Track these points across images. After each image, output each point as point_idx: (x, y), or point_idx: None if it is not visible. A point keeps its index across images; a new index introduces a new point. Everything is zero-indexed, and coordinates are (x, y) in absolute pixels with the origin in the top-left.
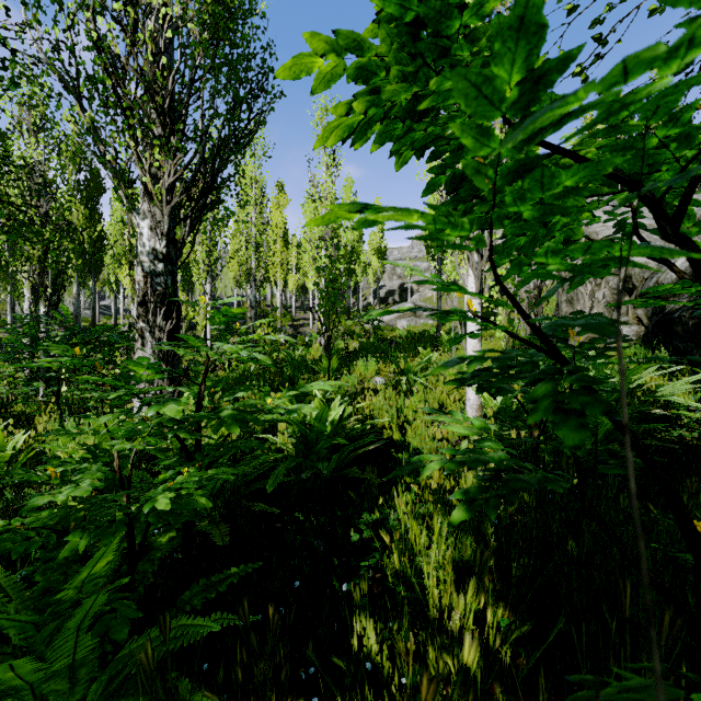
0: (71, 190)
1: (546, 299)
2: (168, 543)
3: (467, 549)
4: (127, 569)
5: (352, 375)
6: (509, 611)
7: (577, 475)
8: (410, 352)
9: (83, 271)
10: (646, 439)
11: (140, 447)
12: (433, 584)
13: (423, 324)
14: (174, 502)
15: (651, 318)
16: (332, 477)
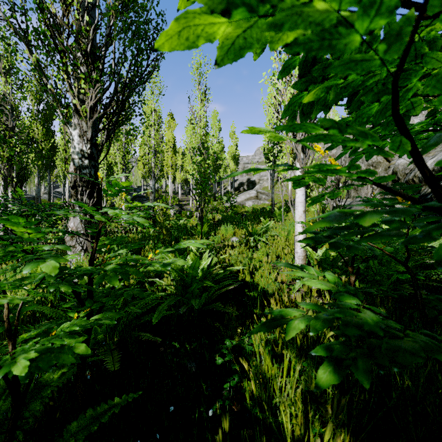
0: (34, 115)
1: (433, 147)
2: (58, 380)
3: (313, 381)
4: (11, 411)
5: (217, 236)
6: (351, 436)
7: (424, 326)
8: (254, 221)
9: (42, 168)
10: (425, 281)
11: (18, 301)
12: (287, 418)
13: (262, 204)
14: (41, 358)
15: None
16: (202, 309)
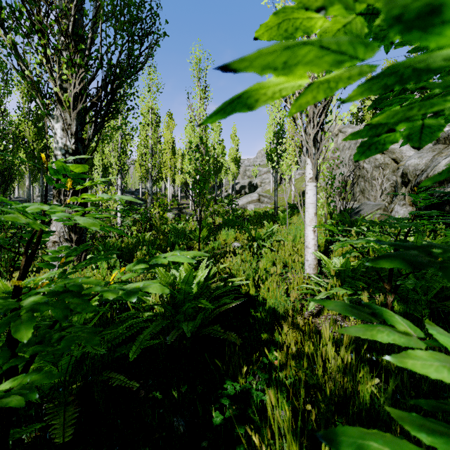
0: (25, 114)
1: None
2: None
3: None
4: None
5: (217, 241)
6: None
7: None
8: (257, 225)
9: (33, 170)
10: None
11: None
12: None
13: (264, 207)
14: None
15: None
16: (197, 333)
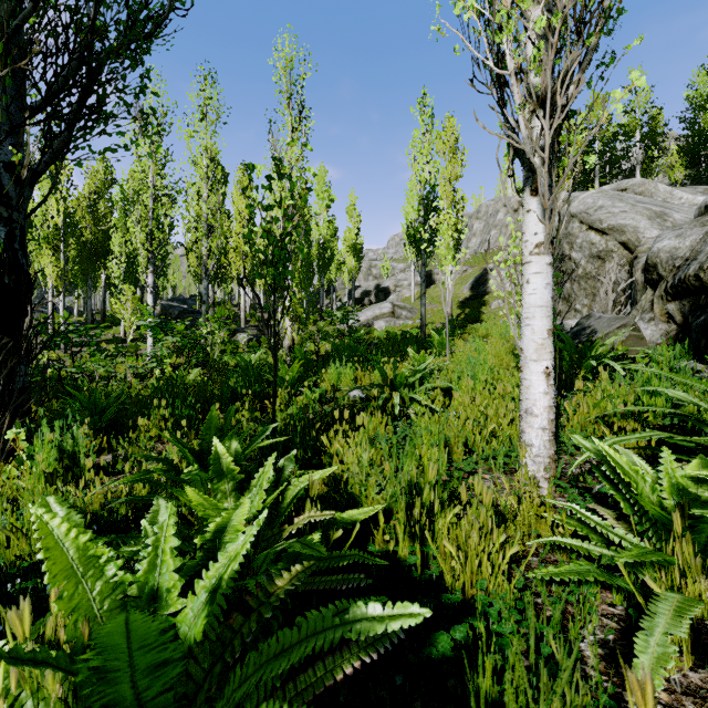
0: None
1: None
2: None
3: None
4: None
5: (318, 388)
6: None
7: None
8: (394, 355)
9: None
10: None
11: None
12: None
13: (402, 325)
14: None
15: (692, 313)
16: None
